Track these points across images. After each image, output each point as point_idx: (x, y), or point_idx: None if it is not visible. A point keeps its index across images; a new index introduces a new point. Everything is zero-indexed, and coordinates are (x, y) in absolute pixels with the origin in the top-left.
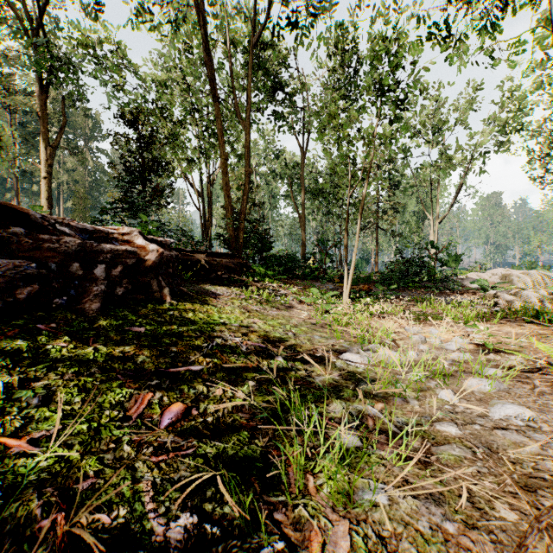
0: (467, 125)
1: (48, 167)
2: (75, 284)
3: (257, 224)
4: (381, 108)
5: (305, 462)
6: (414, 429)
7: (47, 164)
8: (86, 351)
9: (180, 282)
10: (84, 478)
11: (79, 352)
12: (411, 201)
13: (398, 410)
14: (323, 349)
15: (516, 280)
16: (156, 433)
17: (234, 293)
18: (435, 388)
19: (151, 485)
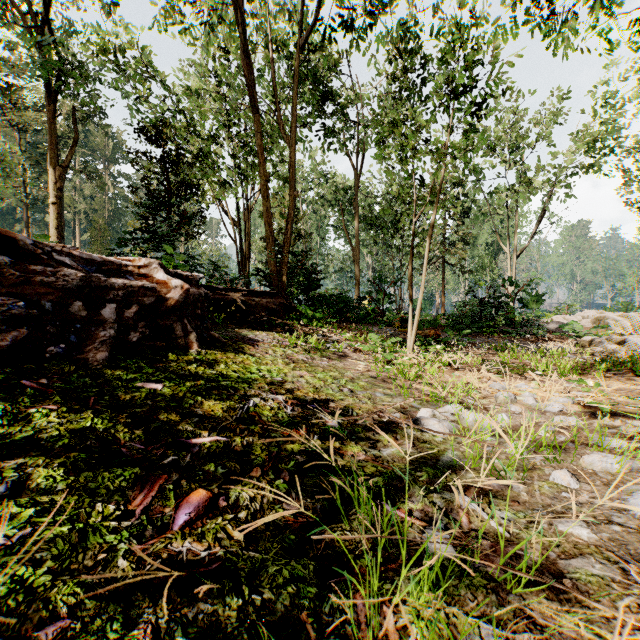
0: (550, 141)
1: (58, 190)
2: (77, 328)
3: (304, 257)
4: (454, 115)
5: (379, 585)
6: (541, 541)
7: (56, 187)
8: (83, 415)
9: (210, 325)
10: (51, 618)
11: (74, 416)
12: (484, 232)
13: (499, 500)
14: (388, 410)
15: (612, 324)
16: (167, 537)
17: (276, 339)
18: (543, 466)
19: (151, 631)
